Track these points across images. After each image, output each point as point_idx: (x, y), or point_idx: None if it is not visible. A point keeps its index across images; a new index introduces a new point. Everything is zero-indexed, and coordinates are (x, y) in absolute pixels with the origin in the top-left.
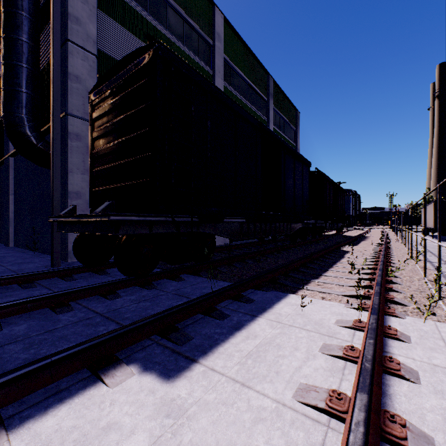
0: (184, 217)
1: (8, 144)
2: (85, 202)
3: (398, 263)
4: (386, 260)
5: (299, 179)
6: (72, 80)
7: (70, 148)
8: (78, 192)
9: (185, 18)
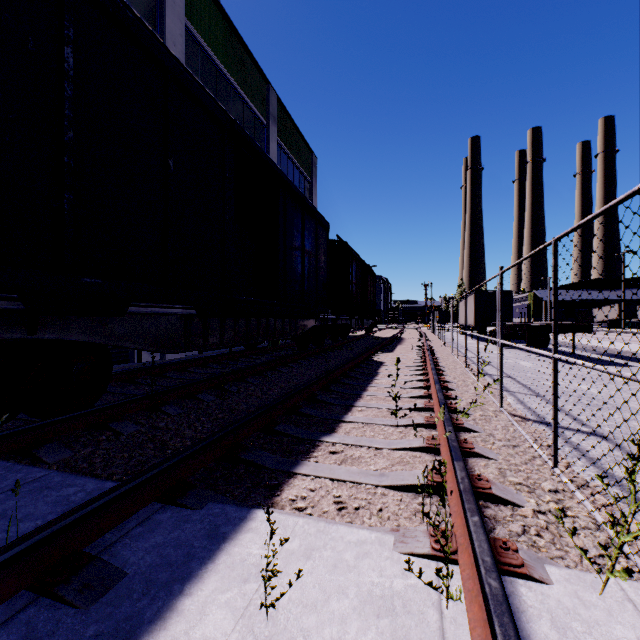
0: None
1: None
2: None
3: (455, 382)
4: (439, 378)
5: (311, 246)
6: None
7: None
8: None
9: None
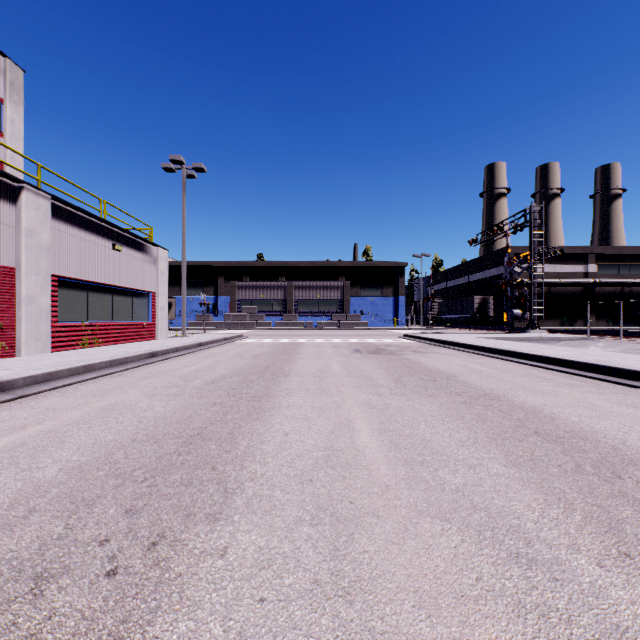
0: None
1: None
2: None
3: None
4: None
5: None
6: None
7: None
8: None
9: None
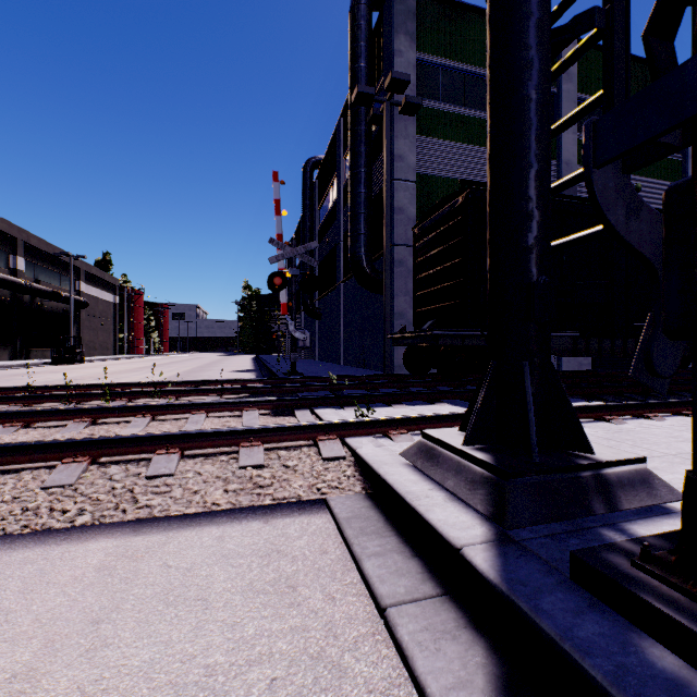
0: None
1: (339, 272)
2: (406, 321)
3: None
4: None
5: None
6: (396, 214)
7: (395, 274)
8: (401, 313)
9: None
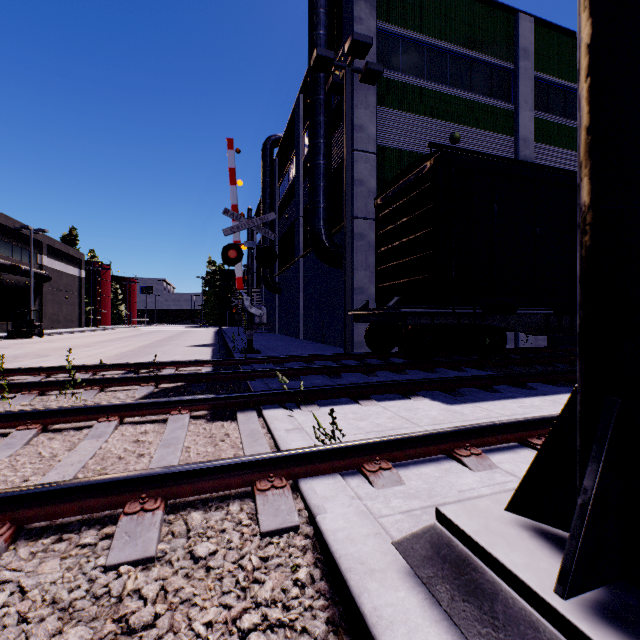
0: (465, 308)
1: (298, 247)
2: (367, 297)
3: None
4: None
5: None
6: (356, 185)
7: (355, 248)
8: (361, 288)
9: (472, 57)
